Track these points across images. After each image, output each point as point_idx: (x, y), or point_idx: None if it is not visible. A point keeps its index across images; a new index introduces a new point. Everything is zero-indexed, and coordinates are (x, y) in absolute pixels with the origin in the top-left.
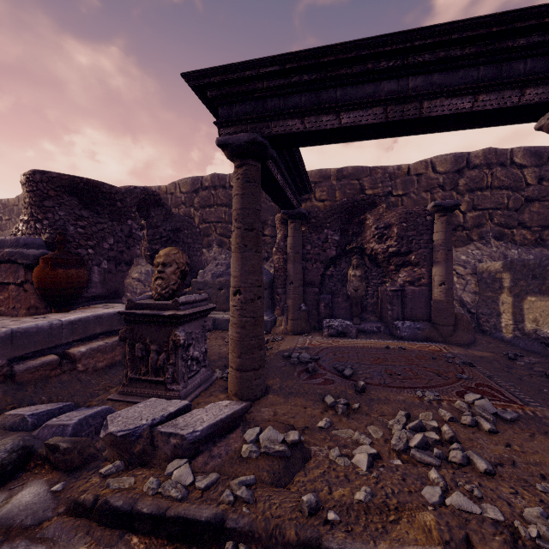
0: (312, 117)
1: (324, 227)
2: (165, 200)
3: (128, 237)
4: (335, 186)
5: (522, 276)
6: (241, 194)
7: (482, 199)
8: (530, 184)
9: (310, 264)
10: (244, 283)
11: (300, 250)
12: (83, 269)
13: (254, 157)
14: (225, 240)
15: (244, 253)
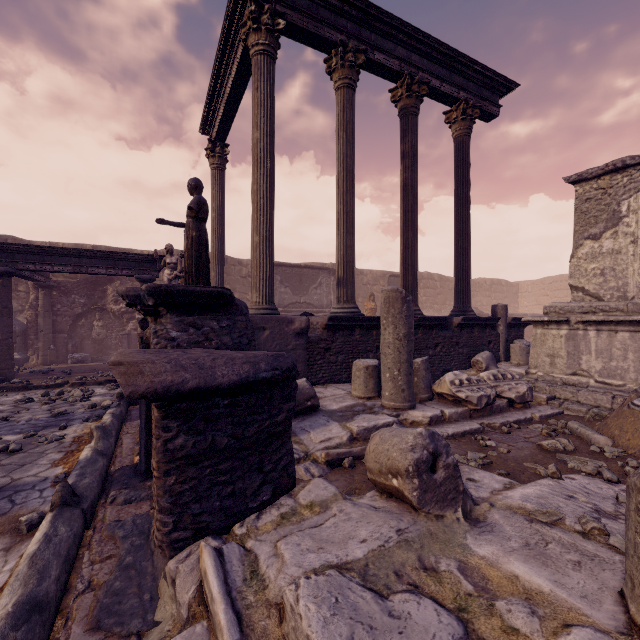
0: (40, 266)
1: (73, 293)
2: None
3: None
4: None
5: None
6: (0, 292)
7: None
8: None
9: (60, 318)
10: (2, 331)
11: (50, 309)
12: None
13: (8, 276)
14: None
15: (2, 318)
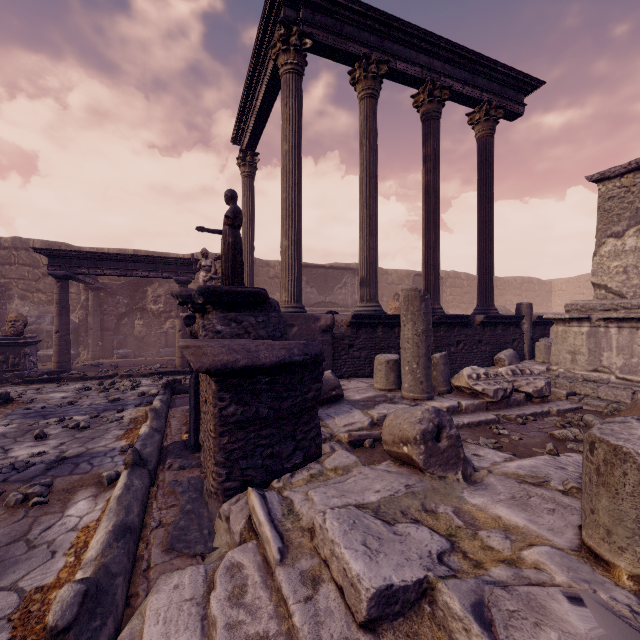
0: (93, 270)
1: (117, 295)
2: None
3: None
4: None
5: None
6: (60, 293)
7: None
8: None
9: (107, 317)
10: (61, 329)
11: (98, 309)
12: None
13: (66, 279)
14: (28, 295)
15: (62, 317)
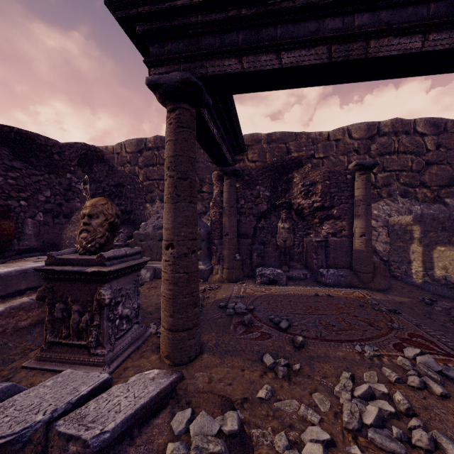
0: (251, 57)
1: (256, 184)
2: (111, 159)
3: (67, 190)
4: (265, 149)
5: (432, 228)
6: (174, 140)
7: (390, 162)
8: (430, 150)
9: (243, 217)
10: (176, 236)
11: (235, 205)
12: (9, 221)
13: (188, 100)
14: None
15: (177, 203)
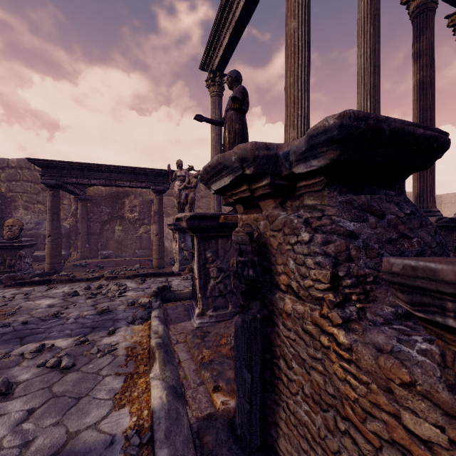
0: (81, 179)
1: (101, 205)
2: None
3: None
4: None
5: None
6: (52, 201)
7: None
8: (202, 190)
9: (92, 224)
10: (53, 233)
11: (86, 217)
12: None
13: (57, 188)
14: (30, 205)
15: (53, 222)
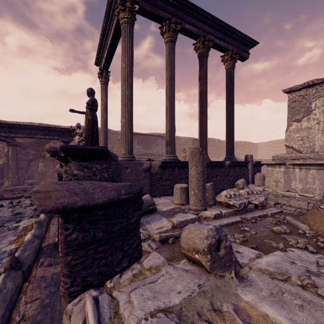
0: (9, 134)
1: (27, 148)
2: None
3: None
4: None
5: None
6: None
7: None
8: None
9: (21, 161)
10: None
11: (15, 157)
12: None
13: None
14: None
15: None
